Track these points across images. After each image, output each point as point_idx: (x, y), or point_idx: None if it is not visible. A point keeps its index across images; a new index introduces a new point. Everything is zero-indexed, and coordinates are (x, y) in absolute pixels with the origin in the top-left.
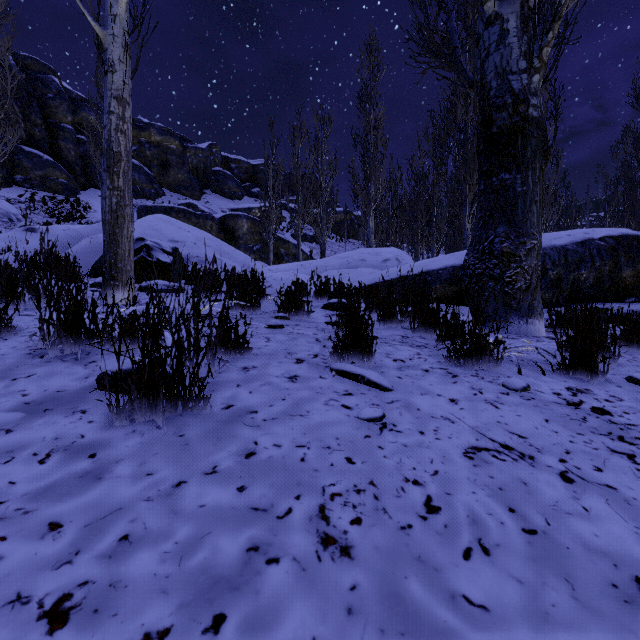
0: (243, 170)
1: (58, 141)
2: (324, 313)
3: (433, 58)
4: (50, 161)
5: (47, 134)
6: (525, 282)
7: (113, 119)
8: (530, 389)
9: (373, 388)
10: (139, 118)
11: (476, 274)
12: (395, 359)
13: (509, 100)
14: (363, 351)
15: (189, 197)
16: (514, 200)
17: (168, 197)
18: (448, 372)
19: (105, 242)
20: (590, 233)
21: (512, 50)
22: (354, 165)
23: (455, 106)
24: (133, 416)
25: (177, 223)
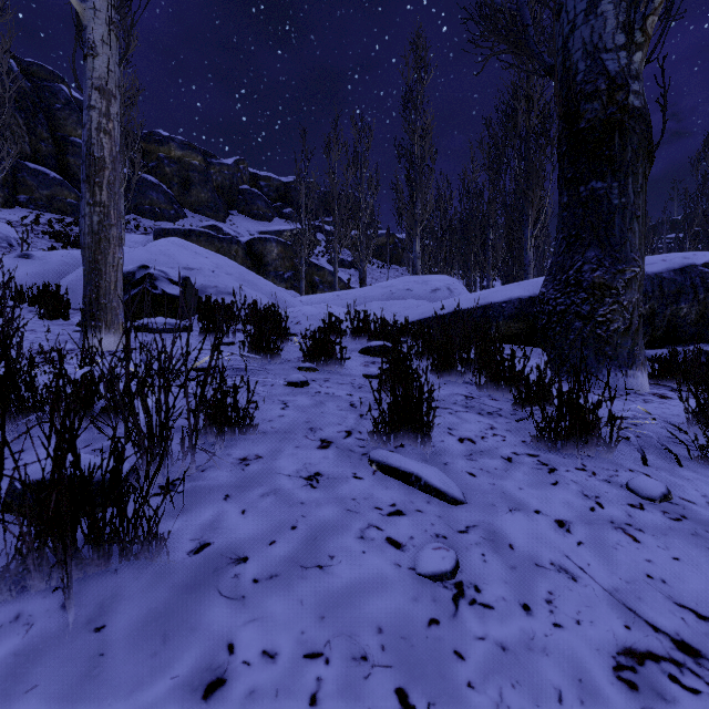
0: (274, 188)
1: (67, 157)
2: (362, 360)
3: (499, 40)
4: (58, 179)
5: (55, 149)
6: (624, 322)
7: (94, 116)
8: (672, 496)
9: (434, 498)
10: (158, 131)
11: (558, 311)
12: (461, 438)
13: (603, 85)
14: (416, 429)
15: (213, 219)
16: (609, 215)
17: (190, 219)
18: (541, 462)
19: (84, 272)
20: (691, 258)
21: (606, 21)
22: (398, 181)
23: (515, 111)
24: (24, 582)
25: (193, 248)
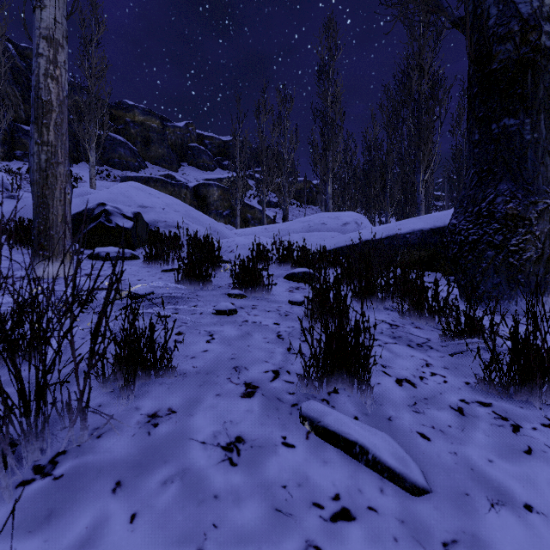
0: (215, 145)
1: None
2: (287, 286)
3: None
4: None
5: None
6: (536, 251)
7: (42, 62)
8: None
9: (388, 482)
10: (125, 101)
11: (470, 241)
12: (398, 379)
13: (516, 27)
14: (352, 373)
15: (168, 169)
16: (521, 150)
17: (150, 169)
18: (498, 415)
19: (34, 206)
20: None
21: None
22: (314, 136)
23: (410, 78)
24: None
25: (148, 190)
